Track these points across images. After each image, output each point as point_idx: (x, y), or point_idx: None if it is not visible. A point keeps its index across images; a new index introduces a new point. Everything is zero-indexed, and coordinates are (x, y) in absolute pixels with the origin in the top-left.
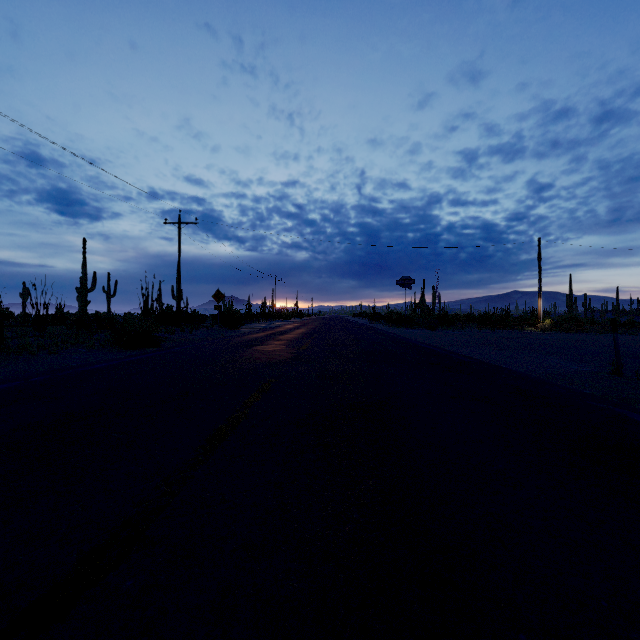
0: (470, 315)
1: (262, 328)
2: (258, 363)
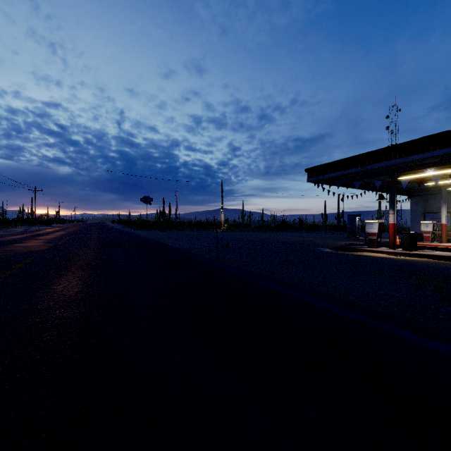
0: (190, 222)
1: (20, 232)
2: (20, 252)
